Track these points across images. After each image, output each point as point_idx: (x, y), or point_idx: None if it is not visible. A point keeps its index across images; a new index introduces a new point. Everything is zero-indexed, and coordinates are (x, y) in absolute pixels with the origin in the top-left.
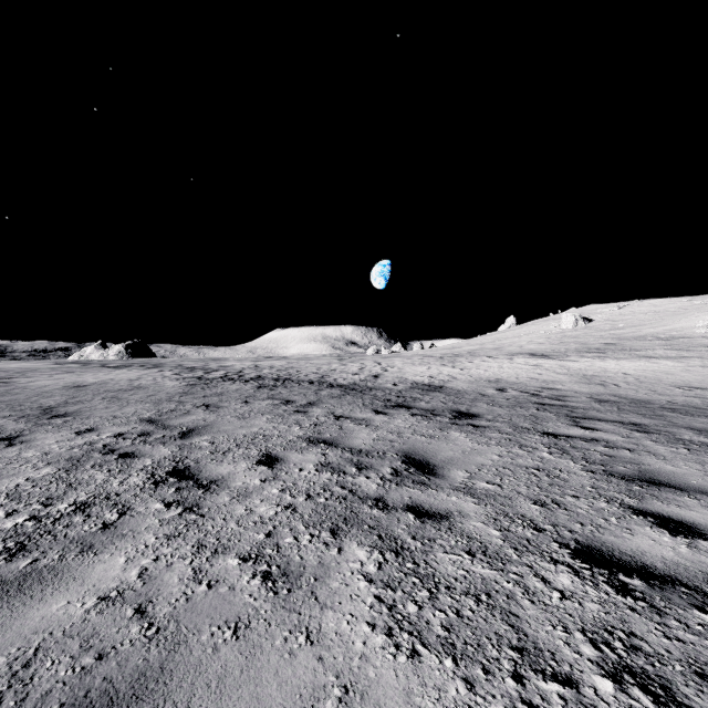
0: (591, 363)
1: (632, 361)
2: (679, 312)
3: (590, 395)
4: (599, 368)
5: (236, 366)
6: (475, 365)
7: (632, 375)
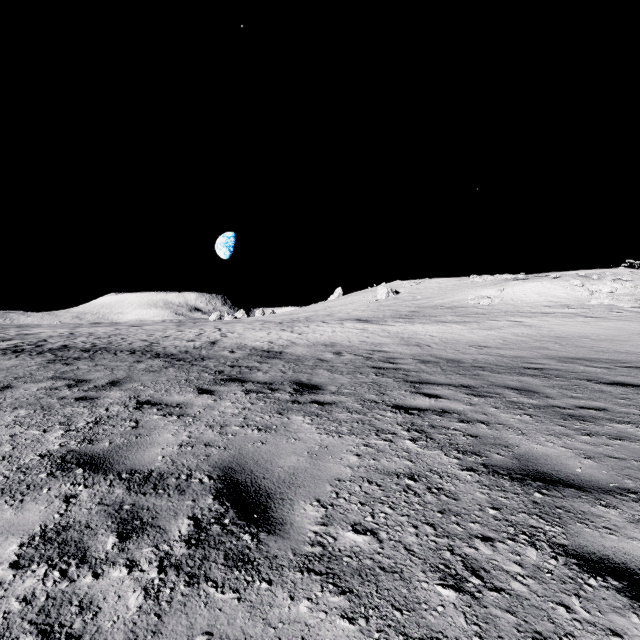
0: (404, 327)
1: (433, 325)
2: (456, 288)
3: (413, 356)
4: (411, 331)
5: (42, 334)
6: (311, 330)
7: (437, 337)
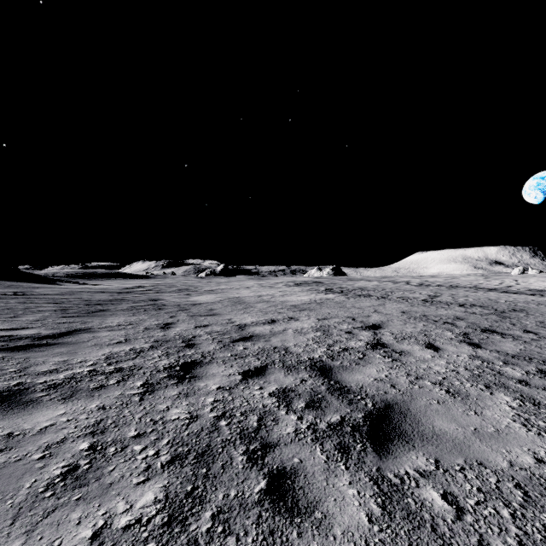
0: None
1: None
2: None
3: None
4: None
5: (413, 281)
6: None
7: None
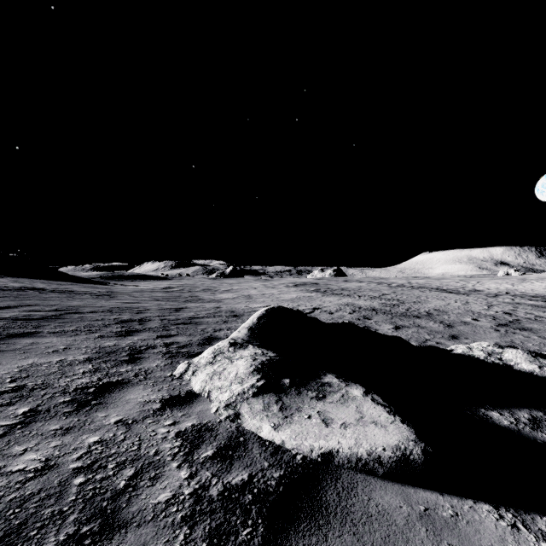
0: None
1: None
2: None
3: (527, 294)
4: None
5: (398, 282)
6: (527, 284)
7: None
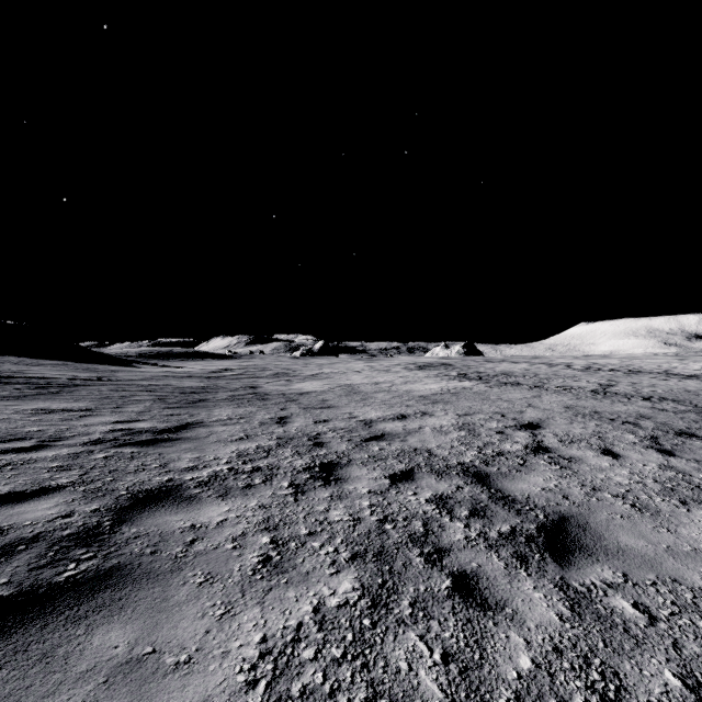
0: None
1: None
2: None
3: None
4: None
5: (576, 363)
6: None
7: None
